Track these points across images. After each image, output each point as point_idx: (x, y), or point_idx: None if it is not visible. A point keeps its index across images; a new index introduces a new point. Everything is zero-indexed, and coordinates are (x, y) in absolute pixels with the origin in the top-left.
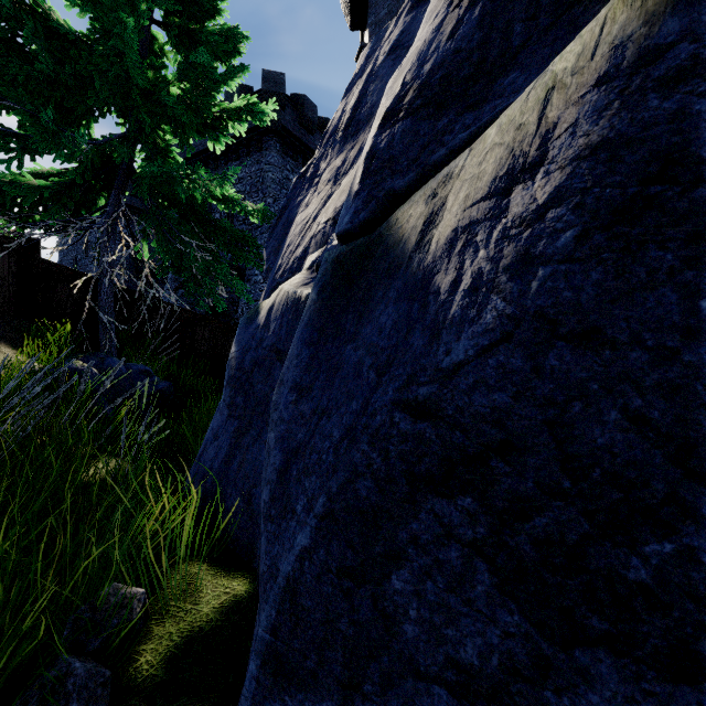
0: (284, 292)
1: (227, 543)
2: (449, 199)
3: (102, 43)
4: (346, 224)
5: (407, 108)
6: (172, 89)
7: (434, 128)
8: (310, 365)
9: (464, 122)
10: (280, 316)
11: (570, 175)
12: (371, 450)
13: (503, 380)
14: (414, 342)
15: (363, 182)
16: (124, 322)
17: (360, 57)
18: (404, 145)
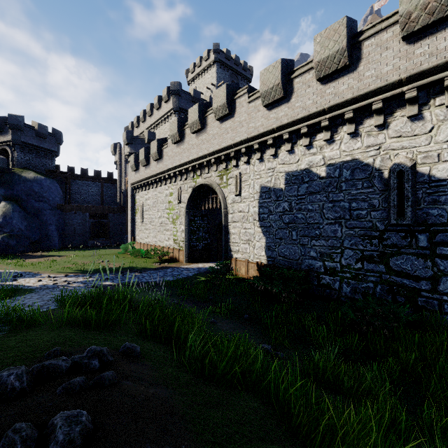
0: None
1: None
2: None
3: None
4: None
5: None
6: None
7: None
8: None
9: None
10: None
11: (3, 239)
12: None
13: (1, 244)
14: None
15: None
16: None
17: None
18: None
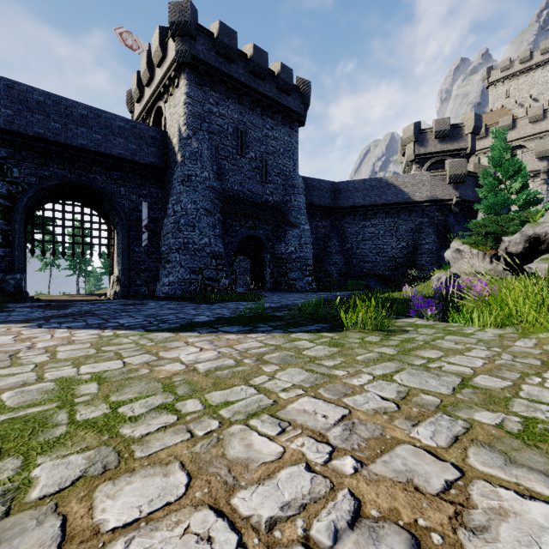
0: None
1: None
2: None
3: None
4: None
5: None
6: None
7: None
8: None
9: None
10: None
11: None
12: None
13: None
14: None
15: None
16: None
17: None
18: None
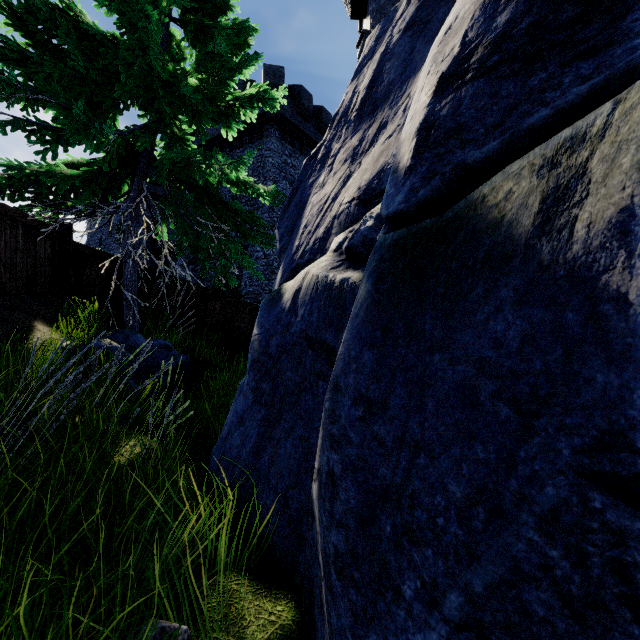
0: (312, 276)
1: (262, 547)
2: (593, 167)
3: (127, 37)
4: (400, 204)
5: (477, 67)
6: (190, 80)
7: (523, 86)
8: (377, 373)
9: (579, 73)
10: (310, 300)
11: None
12: (546, 544)
13: None
14: (593, 375)
15: (418, 156)
16: (144, 298)
17: (367, 41)
18: (477, 109)
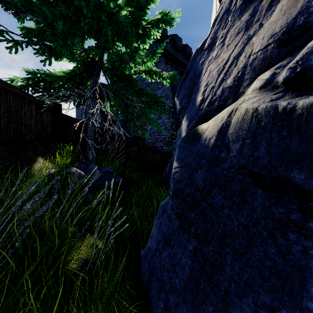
0: (245, 110)
1: None
2: None
3: None
4: None
5: None
6: (122, 12)
7: None
8: None
9: None
10: (248, 134)
11: None
12: None
13: None
14: None
15: None
16: (98, 144)
17: None
18: None
